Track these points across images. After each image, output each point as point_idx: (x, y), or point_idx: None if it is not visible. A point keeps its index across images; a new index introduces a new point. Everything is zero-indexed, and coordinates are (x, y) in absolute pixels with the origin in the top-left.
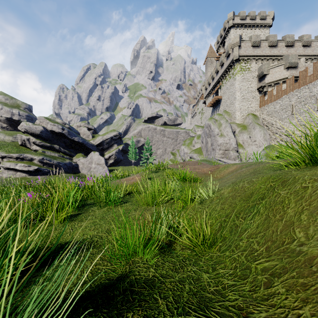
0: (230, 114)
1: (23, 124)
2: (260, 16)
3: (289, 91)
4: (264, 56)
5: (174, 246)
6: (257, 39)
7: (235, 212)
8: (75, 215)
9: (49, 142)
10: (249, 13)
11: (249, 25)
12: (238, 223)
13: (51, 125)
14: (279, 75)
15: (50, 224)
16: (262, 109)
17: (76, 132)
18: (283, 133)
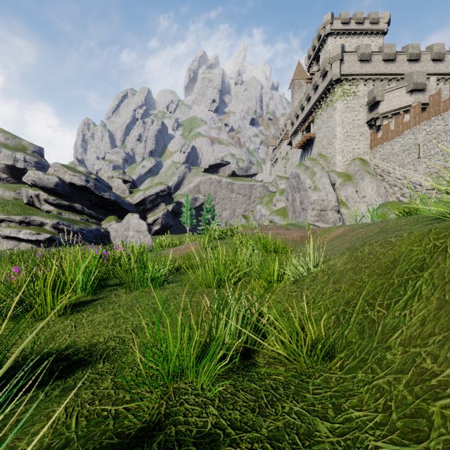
0: (327, 159)
1: (29, 174)
2: (370, 19)
3: (414, 124)
4: (376, 75)
5: (254, 357)
6: (367, 49)
7: (364, 295)
8: (86, 302)
9: (67, 199)
10: (354, 15)
11: (355, 32)
12: (374, 316)
13: (70, 175)
14: (399, 102)
15: (41, 318)
16: (374, 151)
17: (106, 186)
18: (406, 185)
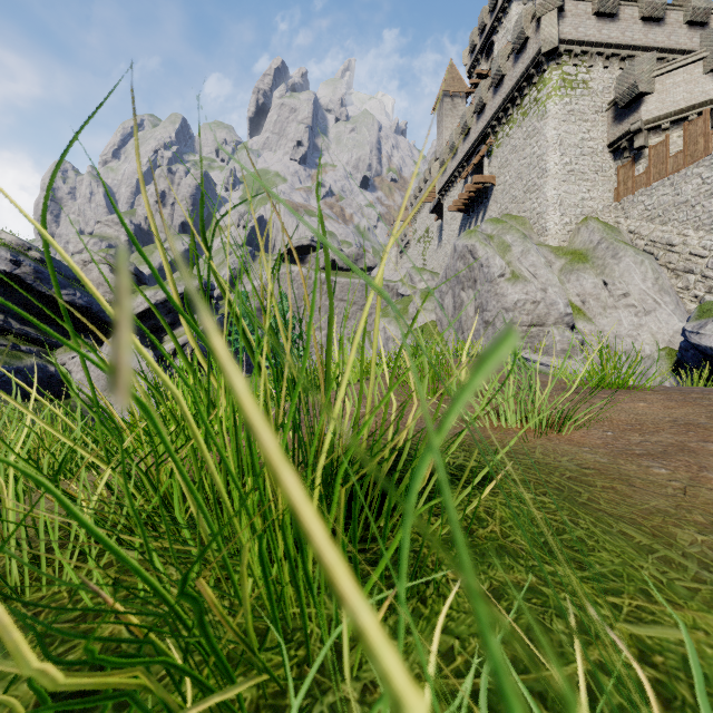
0: (526, 222)
1: None
2: None
3: None
4: (628, 48)
5: None
6: None
7: None
8: None
9: None
10: None
11: None
12: None
13: None
14: (688, 94)
15: None
16: (626, 204)
17: (68, 277)
18: None
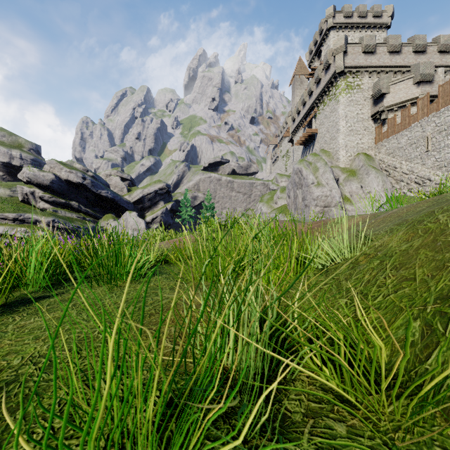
0: (330, 154)
1: (24, 171)
2: (373, 12)
3: (423, 116)
4: (381, 67)
5: (280, 398)
6: (371, 41)
7: None
8: (31, 300)
9: (63, 197)
10: (357, 8)
11: (357, 26)
12: None
13: (66, 172)
14: (405, 94)
15: None
16: (379, 146)
17: (103, 184)
18: (413, 180)
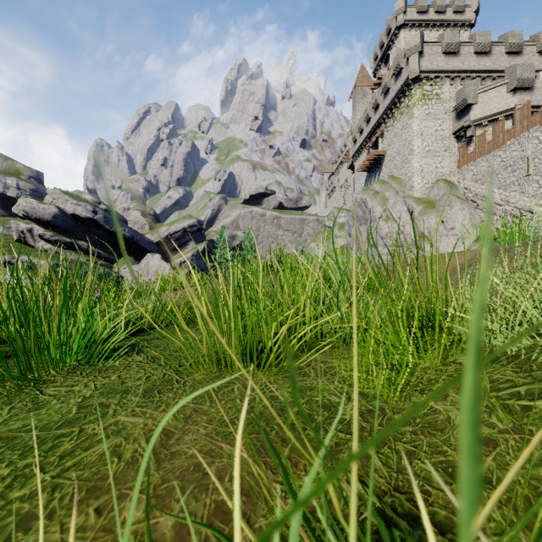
0: (402, 182)
1: (20, 203)
2: (453, 7)
3: (521, 131)
4: (466, 72)
5: None
6: (454, 38)
7: None
8: None
9: (69, 235)
10: (433, 2)
11: (434, 23)
12: None
13: (73, 204)
14: (497, 105)
15: None
16: (463, 171)
17: (120, 219)
18: (509, 212)
